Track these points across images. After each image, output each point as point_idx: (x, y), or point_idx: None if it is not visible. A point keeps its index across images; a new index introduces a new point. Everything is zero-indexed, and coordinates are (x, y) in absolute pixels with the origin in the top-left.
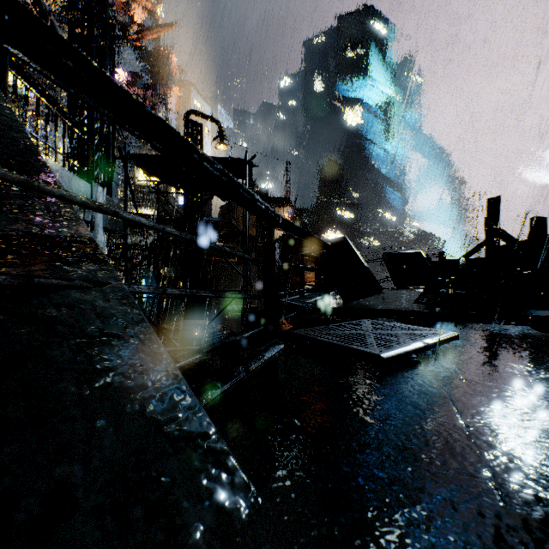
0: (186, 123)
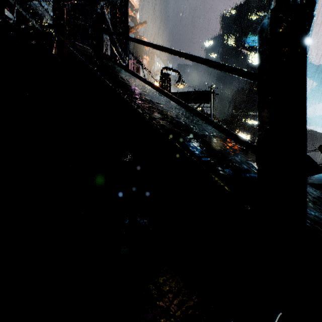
0: (161, 74)
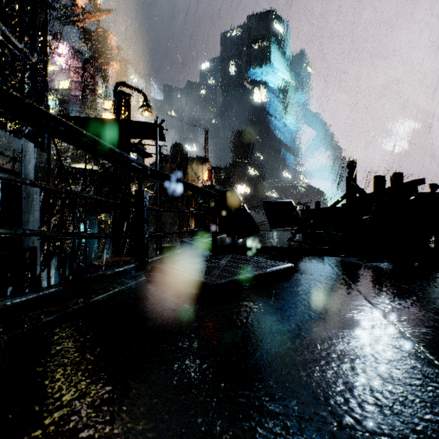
0: (115, 92)
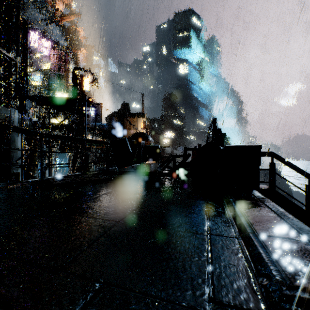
0: (73, 74)
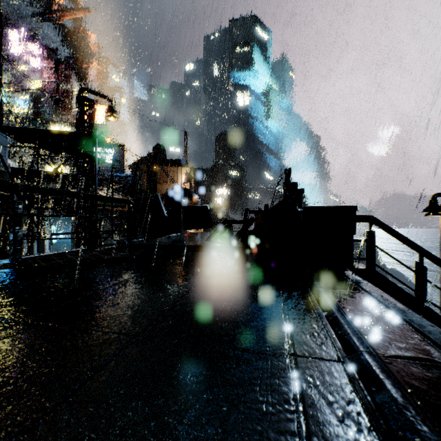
0: (78, 98)
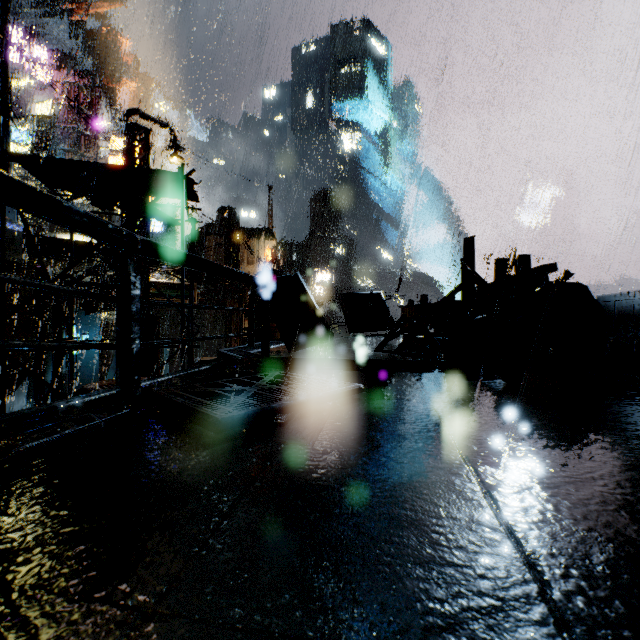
0: (125, 124)
